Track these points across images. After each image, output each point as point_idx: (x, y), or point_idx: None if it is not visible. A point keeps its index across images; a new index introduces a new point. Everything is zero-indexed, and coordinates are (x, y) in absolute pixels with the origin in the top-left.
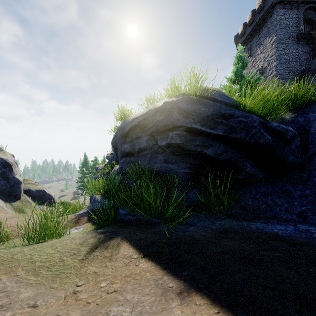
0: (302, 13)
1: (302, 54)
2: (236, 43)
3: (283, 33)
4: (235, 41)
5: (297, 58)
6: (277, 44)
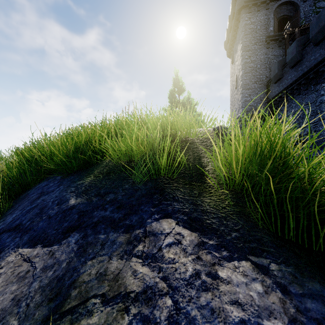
0: (272, 12)
1: (273, 58)
2: (226, 49)
3: (249, 39)
4: (225, 46)
5: (266, 64)
6: (242, 52)
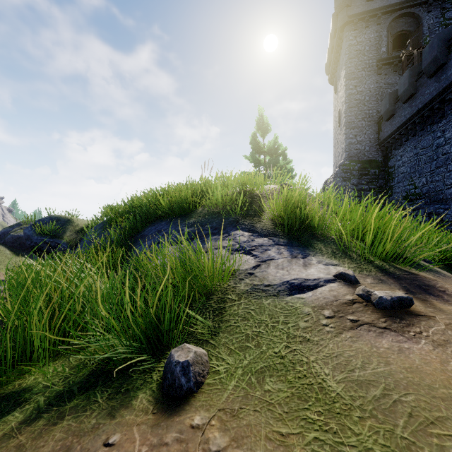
0: (386, 28)
1: (386, 88)
2: (328, 74)
3: (354, 64)
4: (326, 70)
5: (377, 95)
6: (346, 81)
